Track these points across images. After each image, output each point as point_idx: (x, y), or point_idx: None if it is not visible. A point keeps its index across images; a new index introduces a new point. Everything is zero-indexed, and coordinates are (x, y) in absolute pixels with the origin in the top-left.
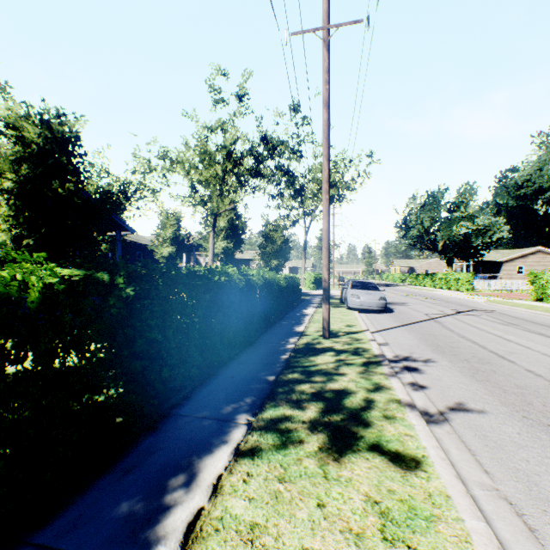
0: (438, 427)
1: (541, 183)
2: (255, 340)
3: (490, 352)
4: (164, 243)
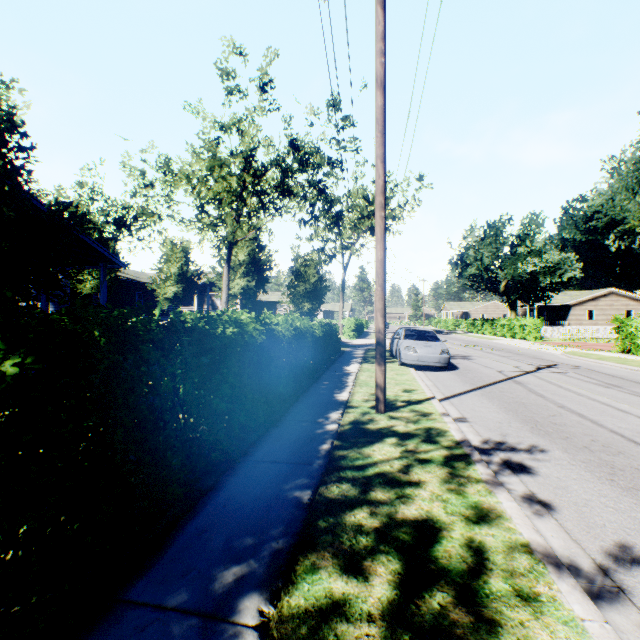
0: (617, 613)
1: (614, 215)
2: (281, 417)
3: (612, 433)
4: (168, 281)
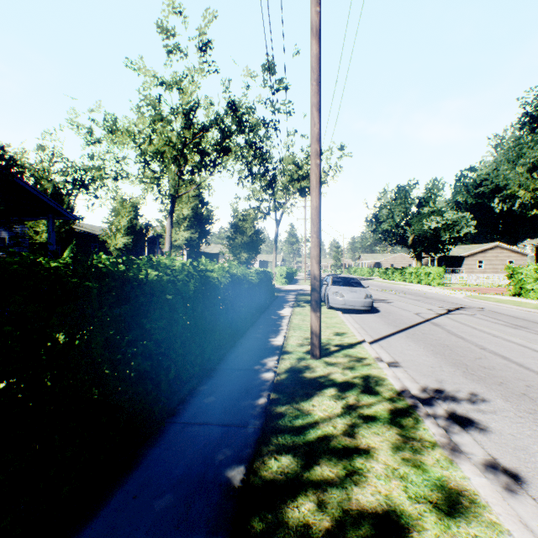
0: None
1: (498, 182)
2: (216, 365)
3: None
4: (118, 233)
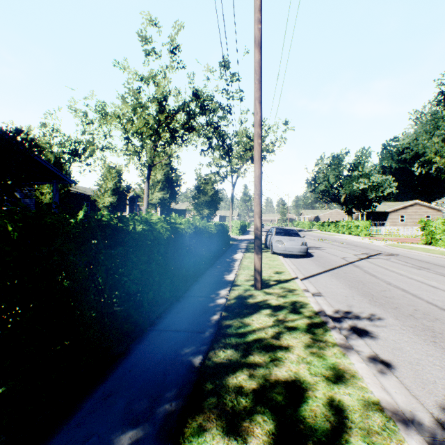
0: None
1: (417, 150)
2: (183, 293)
3: (428, 304)
4: (105, 194)
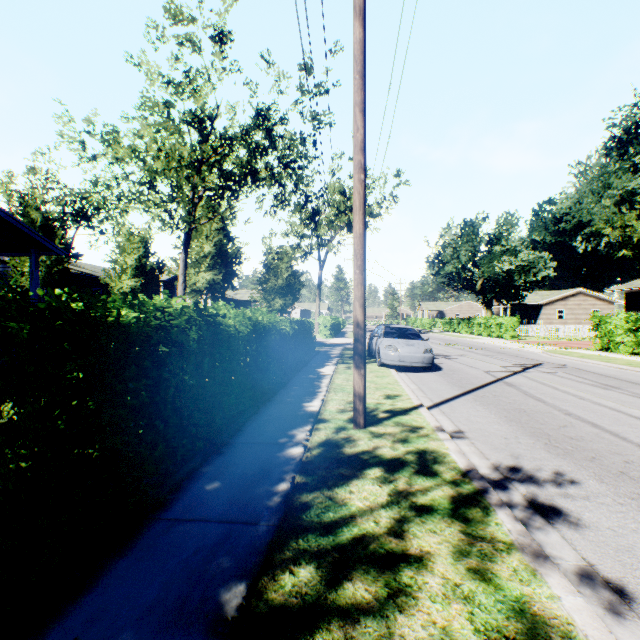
0: None
1: (581, 217)
2: (230, 438)
3: None
4: (123, 274)
